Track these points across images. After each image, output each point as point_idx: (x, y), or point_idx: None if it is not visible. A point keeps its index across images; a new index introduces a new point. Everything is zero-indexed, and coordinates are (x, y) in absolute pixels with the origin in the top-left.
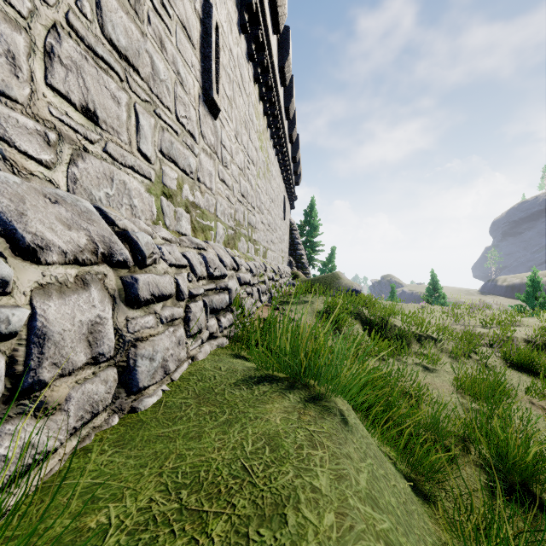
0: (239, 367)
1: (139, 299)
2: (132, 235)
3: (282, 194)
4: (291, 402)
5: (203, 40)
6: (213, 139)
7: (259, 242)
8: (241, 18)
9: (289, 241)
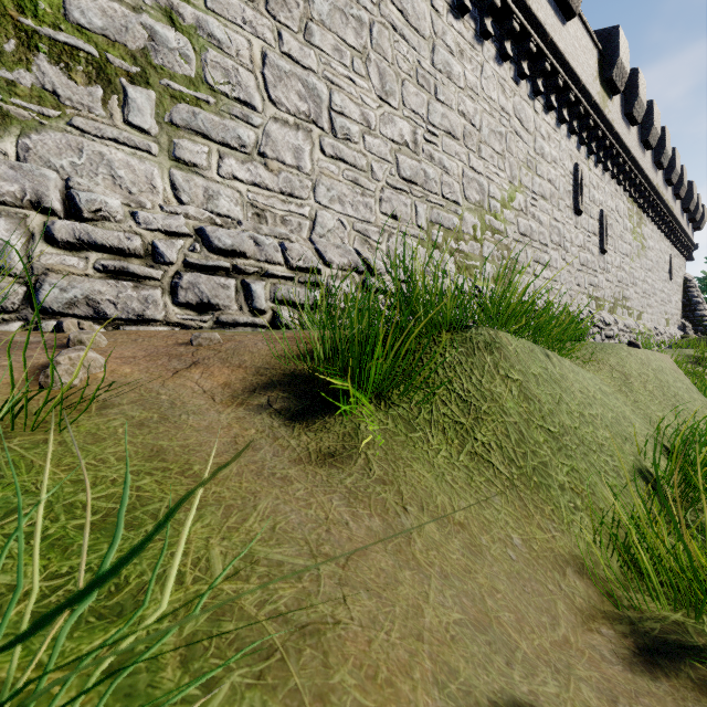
0: None
1: (594, 325)
2: (591, 312)
3: (666, 255)
4: None
5: (599, 228)
6: (603, 264)
7: (633, 308)
8: (618, 181)
9: (682, 300)
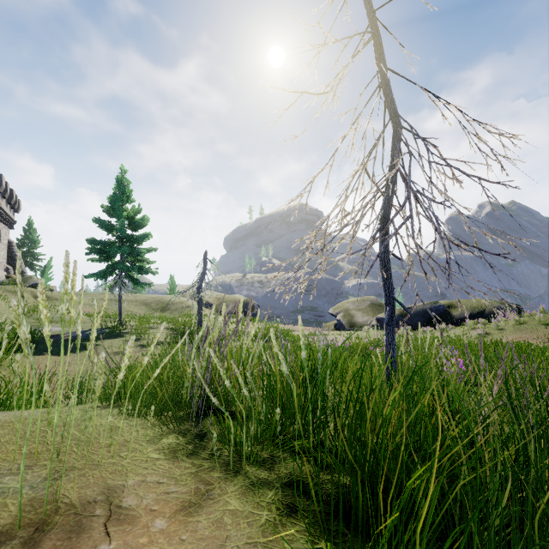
0: None
1: None
2: None
3: None
4: None
5: None
6: None
7: None
8: None
9: (8, 253)
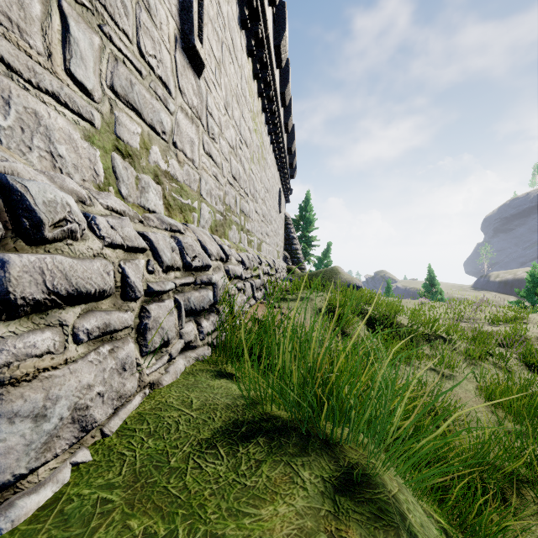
0: (220, 399)
1: (10, 302)
2: (12, 182)
3: (277, 186)
4: (308, 495)
5: None
6: (196, 100)
7: (253, 233)
8: None
9: (284, 235)
